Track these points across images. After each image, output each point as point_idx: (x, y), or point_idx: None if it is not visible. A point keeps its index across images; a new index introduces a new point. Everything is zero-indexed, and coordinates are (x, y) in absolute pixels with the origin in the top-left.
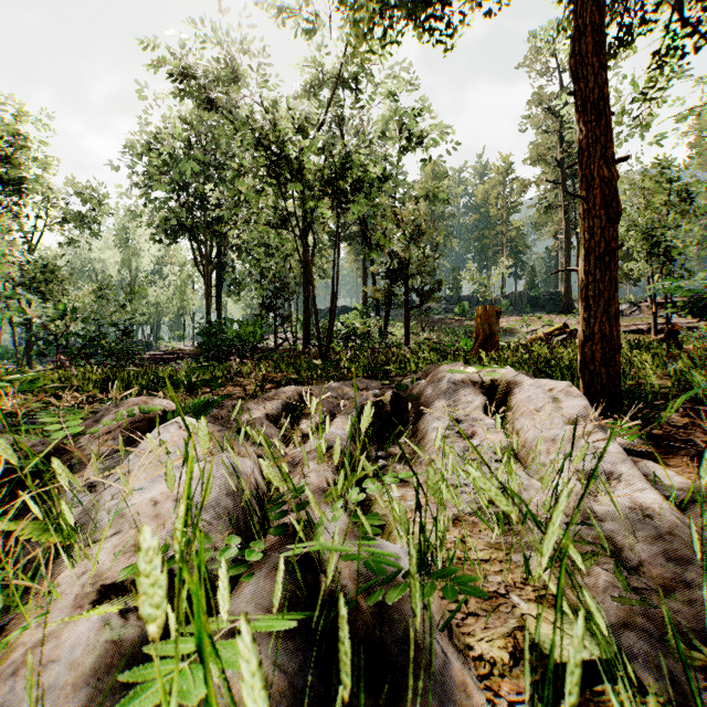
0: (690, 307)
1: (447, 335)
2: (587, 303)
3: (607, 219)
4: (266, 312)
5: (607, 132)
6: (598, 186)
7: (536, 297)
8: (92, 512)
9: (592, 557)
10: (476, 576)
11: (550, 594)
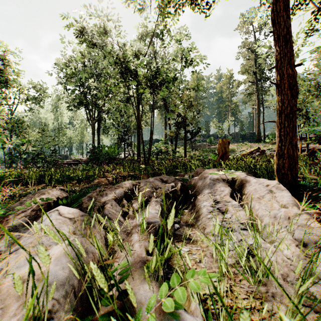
0: (319, 140)
1: (203, 152)
2: (280, 138)
3: (291, 95)
4: (120, 141)
5: (291, 50)
6: (286, 78)
7: (244, 135)
8: None
9: None
10: None
11: None
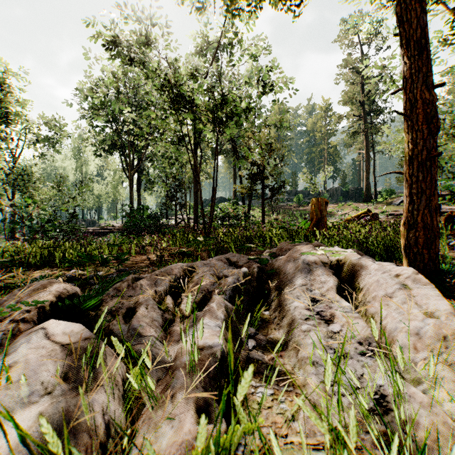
0: None
1: (289, 216)
2: (411, 198)
3: (427, 132)
4: (170, 201)
5: (427, 63)
6: (420, 106)
7: (346, 191)
8: None
9: None
10: None
11: None
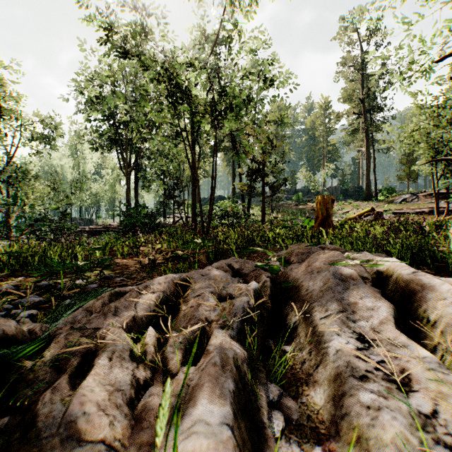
0: None
1: (289, 215)
2: None
3: None
4: (167, 199)
5: None
6: None
7: (346, 190)
8: None
9: None
10: None
11: None
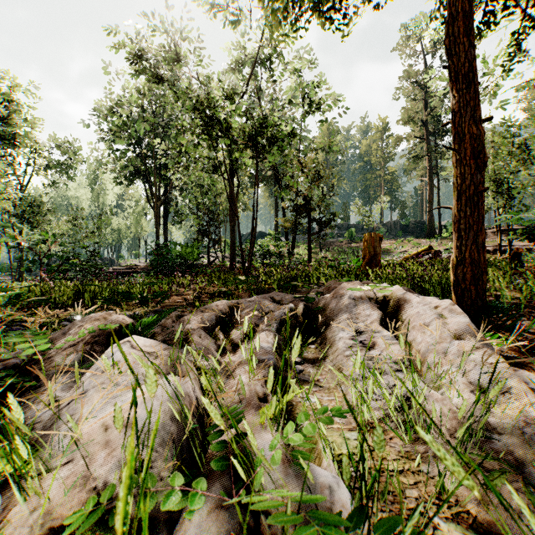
0: (528, 234)
1: (339, 254)
2: (459, 234)
3: (475, 167)
4: (202, 236)
5: (475, 97)
6: (468, 140)
7: (406, 225)
8: (51, 429)
9: (501, 475)
10: (423, 534)
11: (465, 511)
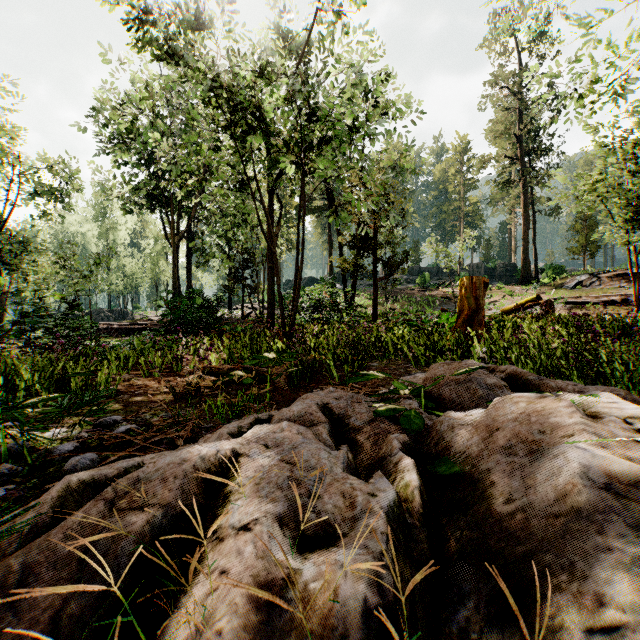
0: None
1: (411, 305)
2: None
3: None
4: (234, 282)
5: None
6: None
7: (492, 269)
8: None
9: None
10: None
11: None
